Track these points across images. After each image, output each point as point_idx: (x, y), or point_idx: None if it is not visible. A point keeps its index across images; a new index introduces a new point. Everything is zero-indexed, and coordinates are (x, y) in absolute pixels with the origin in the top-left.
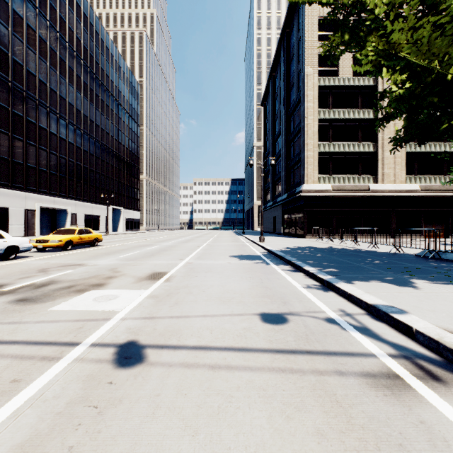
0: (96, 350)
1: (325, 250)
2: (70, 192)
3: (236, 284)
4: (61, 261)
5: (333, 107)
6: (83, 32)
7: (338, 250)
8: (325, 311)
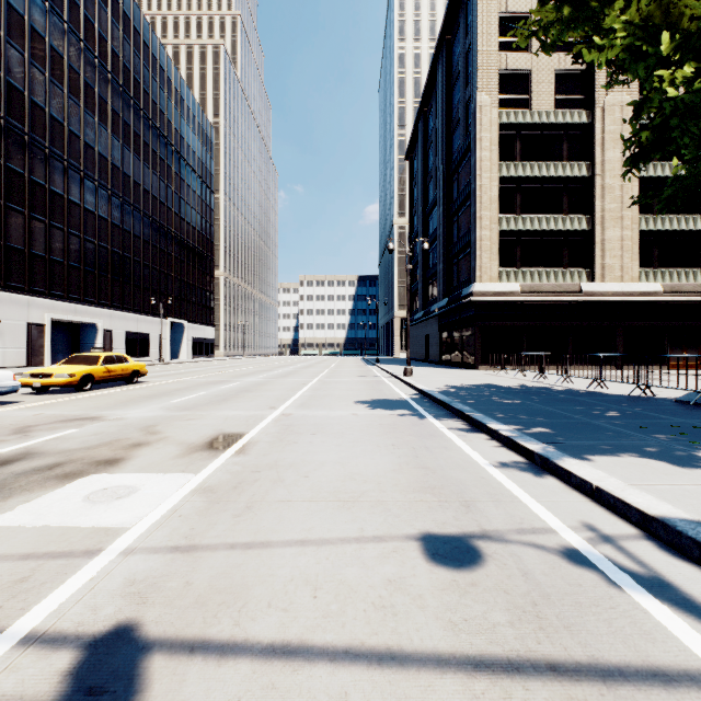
0: (27, 658)
1: (516, 392)
2: (102, 296)
3: (369, 461)
4: (65, 411)
5: (522, 159)
6: (124, 43)
7: (539, 392)
8: (555, 528)
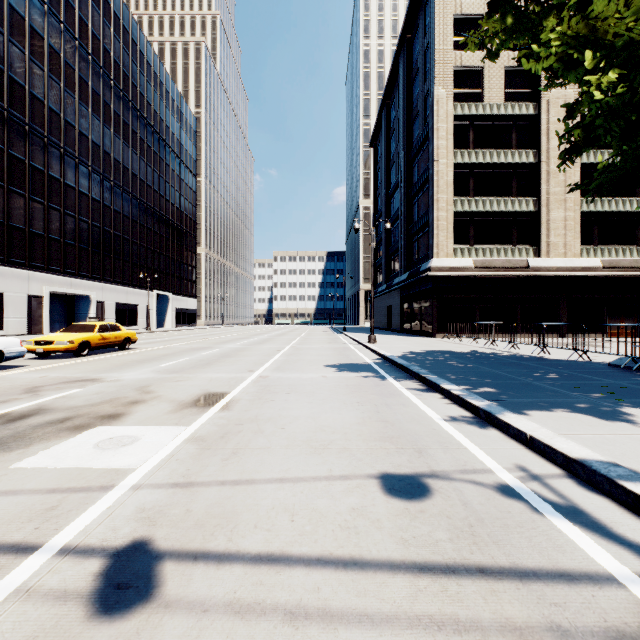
0: (65, 564)
1: (468, 357)
2: (94, 270)
3: (336, 416)
4: (67, 374)
5: (475, 147)
6: (114, 41)
7: (488, 357)
8: (492, 469)
